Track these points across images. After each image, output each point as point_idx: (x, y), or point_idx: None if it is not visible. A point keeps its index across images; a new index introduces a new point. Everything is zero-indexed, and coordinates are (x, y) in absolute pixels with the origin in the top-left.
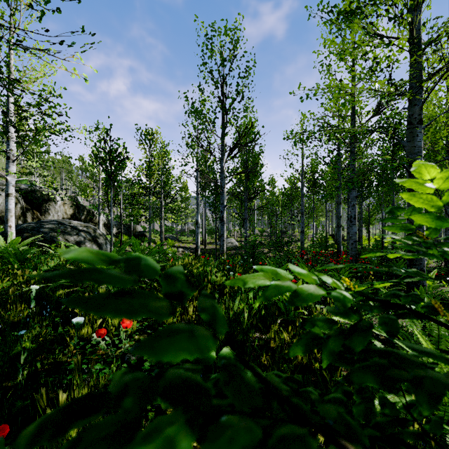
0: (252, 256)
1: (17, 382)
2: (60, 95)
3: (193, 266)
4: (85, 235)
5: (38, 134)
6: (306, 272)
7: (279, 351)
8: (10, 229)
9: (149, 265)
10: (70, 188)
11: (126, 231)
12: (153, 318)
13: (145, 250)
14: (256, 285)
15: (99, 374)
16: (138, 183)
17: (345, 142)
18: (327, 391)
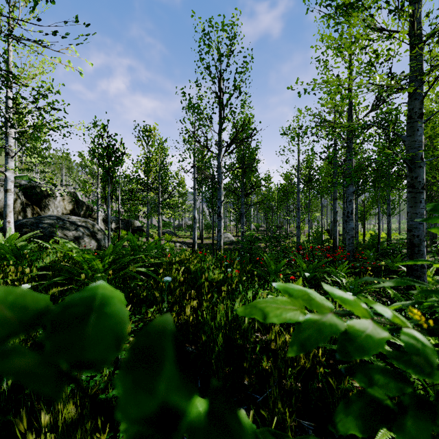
0: (249, 251)
1: (2, 391)
2: (58, 91)
3: (191, 261)
4: (83, 230)
5: (36, 130)
6: (351, 298)
7: (282, 355)
8: (9, 224)
9: (105, 322)
10: (70, 184)
11: (125, 226)
12: (149, 318)
13: (142, 245)
14: (283, 320)
15: (90, 383)
16: (136, 179)
17: (342, 137)
18: (334, 400)
